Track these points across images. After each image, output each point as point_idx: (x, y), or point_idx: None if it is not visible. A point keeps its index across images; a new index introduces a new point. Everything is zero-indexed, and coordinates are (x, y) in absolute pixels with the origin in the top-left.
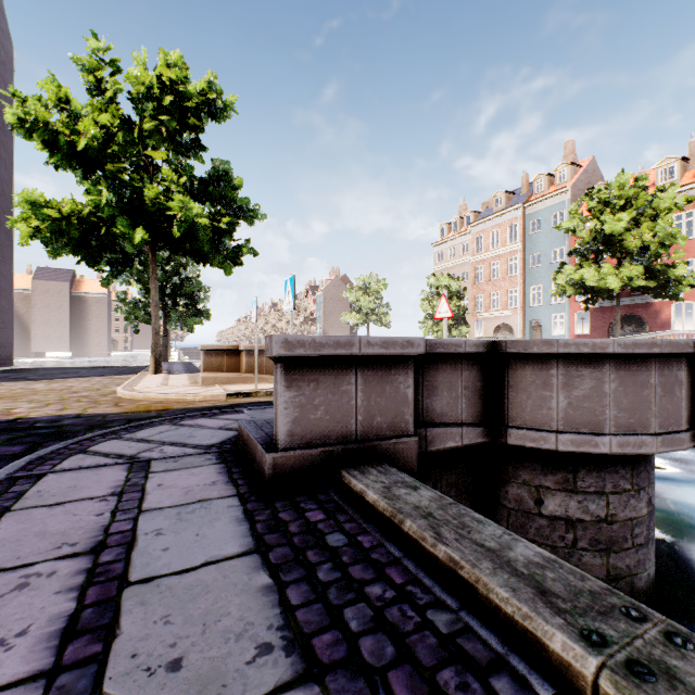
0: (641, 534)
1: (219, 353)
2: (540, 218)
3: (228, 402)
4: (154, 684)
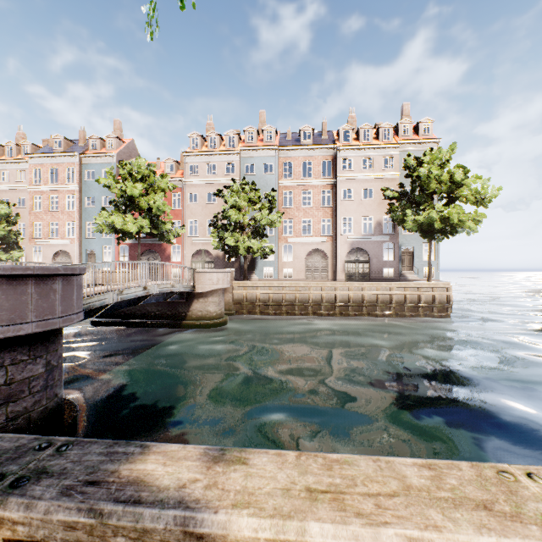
0: (39, 385)
1: None
2: (94, 170)
3: None
4: None
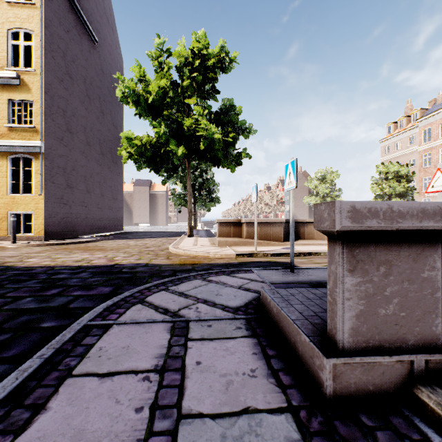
0: None
1: (228, 224)
2: None
3: (237, 260)
4: None
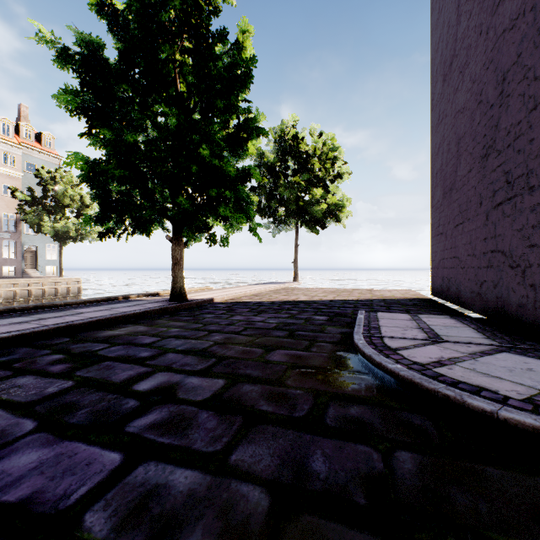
0: None
1: None
2: None
3: None
4: (69, 313)
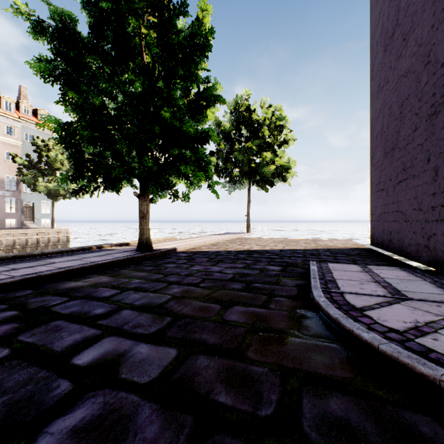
0: None
1: None
2: None
3: None
4: (43, 263)
